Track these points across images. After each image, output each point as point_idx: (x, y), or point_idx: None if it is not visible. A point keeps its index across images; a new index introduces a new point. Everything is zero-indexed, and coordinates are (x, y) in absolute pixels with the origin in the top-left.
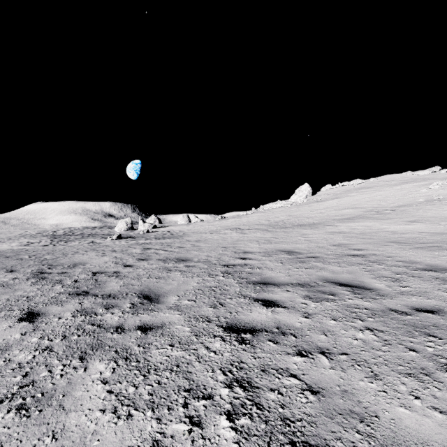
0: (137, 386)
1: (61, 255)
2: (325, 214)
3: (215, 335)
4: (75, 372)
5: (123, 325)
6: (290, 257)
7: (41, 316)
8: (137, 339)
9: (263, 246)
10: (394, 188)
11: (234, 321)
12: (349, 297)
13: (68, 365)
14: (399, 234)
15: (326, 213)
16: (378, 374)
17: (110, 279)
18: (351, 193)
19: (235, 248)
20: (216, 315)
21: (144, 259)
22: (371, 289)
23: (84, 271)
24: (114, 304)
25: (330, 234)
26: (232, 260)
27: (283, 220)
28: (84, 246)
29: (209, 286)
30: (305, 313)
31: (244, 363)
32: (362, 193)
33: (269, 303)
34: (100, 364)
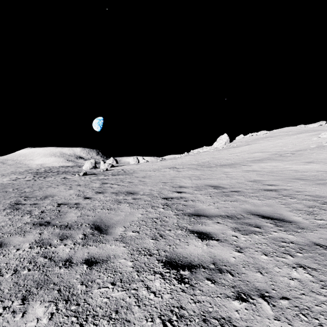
0: None
1: (38, 188)
2: (240, 157)
3: (155, 271)
4: (12, 318)
5: (72, 258)
6: (217, 191)
7: (2, 247)
8: (82, 274)
9: (194, 181)
10: (291, 137)
11: (173, 255)
12: (273, 229)
13: (8, 308)
14: (300, 172)
15: (241, 156)
16: None
17: (71, 210)
18: (259, 141)
19: (172, 183)
20: (156, 248)
21: (101, 192)
22: (291, 222)
23: (51, 202)
24: (69, 235)
25: (245, 172)
26: (171, 193)
27: (208, 161)
28: (57, 181)
29: (151, 218)
30: (237, 247)
31: (184, 309)
32: (268, 140)
33: (203, 235)
34: (39, 308)
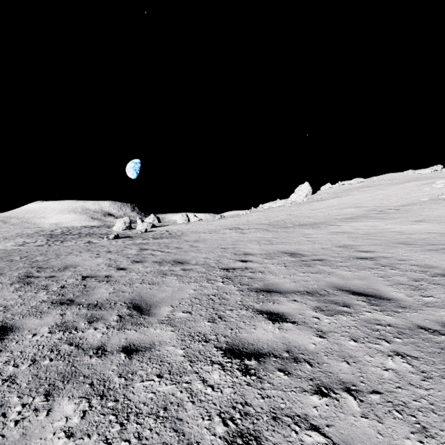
0: (110, 442)
1: (54, 256)
2: (326, 214)
3: (213, 361)
4: (34, 417)
5: (106, 346)
6: (294, 260)
7: (14, 332)
8: (120, 365)
9: (264, 247)
10: (396, 187)
11: (235, 341)
12: (366, 309)
13: (29, 405)
14: (406, 234)
15: (327, 212)
16: (427, 428)
17: (100, 285)
18: (352, 192)
19: (234, 249)
20: (214, 332)
21: (139, 261)
22: (390, 299)
23: (73, 275)
24: (100, 317)
25: (333, 234)
26: (232, 262)
27: (283, 219)
28: (79, 246)
29: (207, 294)
30: (319, 331)
31: (249, 405)
32: (364, 192)
33: (275, 316)
34: (68, 405)
